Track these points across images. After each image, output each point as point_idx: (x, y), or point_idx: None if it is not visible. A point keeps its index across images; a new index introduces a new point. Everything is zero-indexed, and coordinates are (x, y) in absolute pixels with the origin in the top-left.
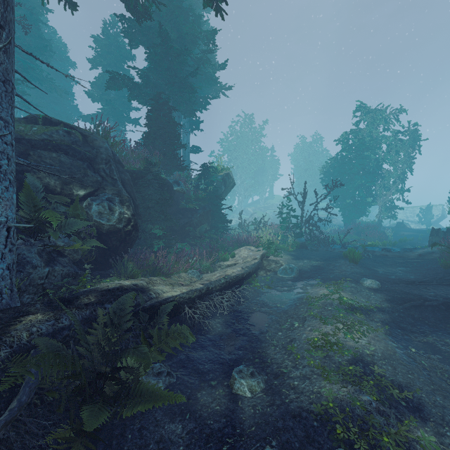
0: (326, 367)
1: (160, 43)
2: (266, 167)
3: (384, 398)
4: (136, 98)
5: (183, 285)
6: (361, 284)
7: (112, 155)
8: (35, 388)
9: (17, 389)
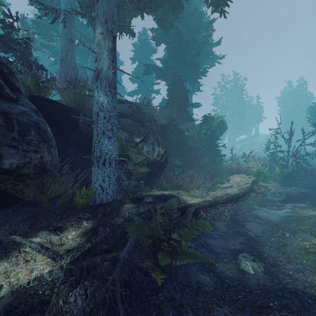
0: None
1: (176, 39)
2: (252, 112)
3: None
4: (160, 77)
5: (197, 197)
6: None
7: (151, 117)
8: (135, 239)
9: (126, 238)
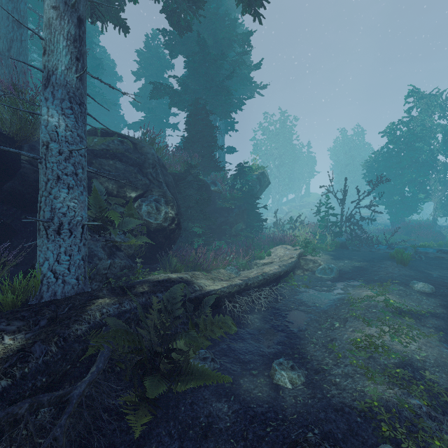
0: (370, 368)
1: (198, 51)
2: (301, 164)
3: (437, 404)
4: (175, 104)
5: (222, 280)
6: (410, 287)
7: (157, 160)
8: (108, 358)
9: (93, 358)
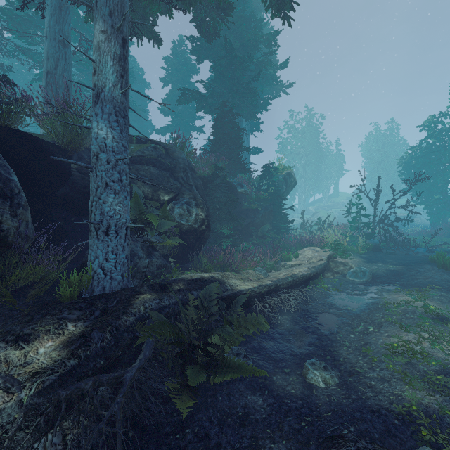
0: (408, 373)
1: (225, 55)
2: (329, 163)
3: None
4: (202, 108)
5: (252, 280)
6: None
7: (187, 164)
8: (152, 348)
9: (139, 347)
